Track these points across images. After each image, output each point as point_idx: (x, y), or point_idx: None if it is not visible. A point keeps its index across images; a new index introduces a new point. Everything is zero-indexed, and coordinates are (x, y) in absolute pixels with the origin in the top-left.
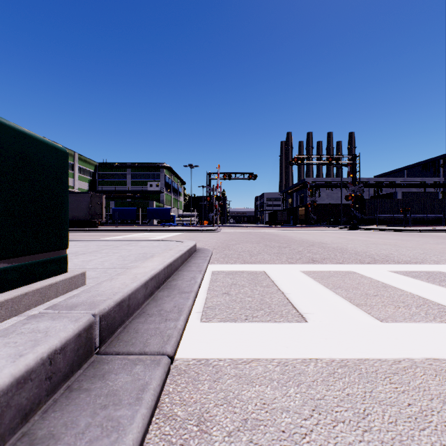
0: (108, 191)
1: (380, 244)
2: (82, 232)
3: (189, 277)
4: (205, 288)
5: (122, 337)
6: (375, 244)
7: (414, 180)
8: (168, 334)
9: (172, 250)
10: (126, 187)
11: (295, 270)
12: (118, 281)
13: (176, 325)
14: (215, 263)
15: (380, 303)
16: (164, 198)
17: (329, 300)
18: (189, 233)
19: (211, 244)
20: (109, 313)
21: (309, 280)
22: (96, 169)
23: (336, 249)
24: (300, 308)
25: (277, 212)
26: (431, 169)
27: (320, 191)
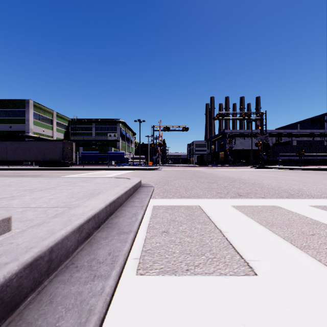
0: (78, 140)
1: (287, 180)
2: (56, 170)
3: (131, 213)
4: (145, 225)
5: (28, 314)
6: (284, 180)
7: (306, 132)
8: (90, 306)
9: (118, 187)
10: (91, 137)
11: (227, 205)
12: (46, 226)
13: (104, 288)
14: (156, 198)
15: (323, 245)
16: (119, 145)
17: (270, 241)
18: (137, 171)
19: (154, 180)
20: (6, 284)
21: (242, 216)
22: (69, 123)
23: (255, 184)
24: (243, 252)
25: (203, 155)
26: (317, 123)
27: (236, 139)
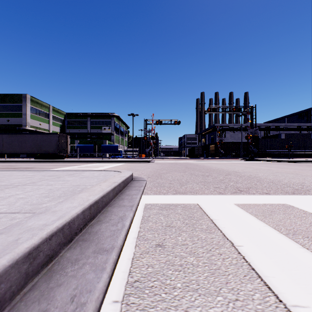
0: (74, 133)
1: (283, 172)
2: (51, 162)
3: (117, 216)
4: (134, 233)
5: None
6: (280, 173)
7: (293, 125)
8: None
9: (106, 182)
10: (87, 130)
11: (229, 203)
12: None
13: None
14: (149, 194)
15: None
16: (114, 138)
17: (306, 263)
18: (130, 164)
19: (146, 172)
20: None
21: (252, 219)
22: (65, 117)
23: (251, 177)
24: (277, 287)
25: (194, 148)
26: (304, 117)
27: (226, 133)
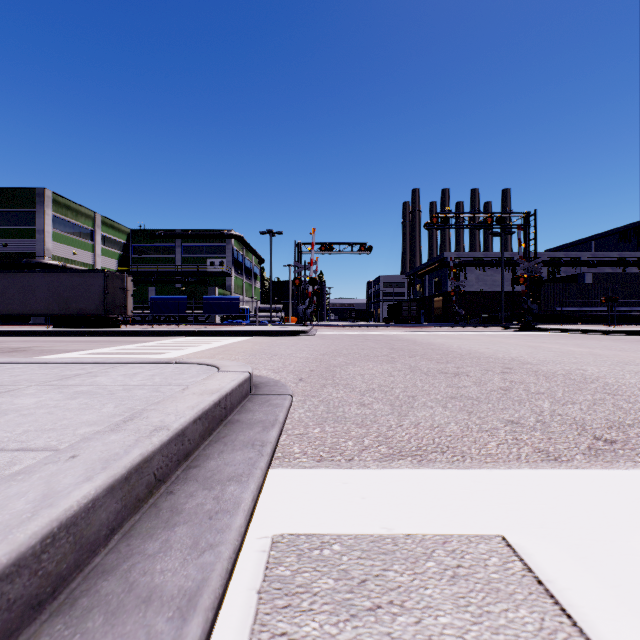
0: (147, 273)
1: None
2: (85, 335)
3: None
4: None
5: None
6: (637, 366)
7: (609, 256)
8: None
9: (123, 429)
10: (174, 267)
11: None
12: None
13: None
14: (294, 461)
15: None
16: (231, 283)
17: None
18: (262, 338)
19: (296, 364)
20: None
21: None
22: (129, 239)
23: (580, 380)
24: None
25: (401, 304)
26: (632, 239)
27: (467, 272)
